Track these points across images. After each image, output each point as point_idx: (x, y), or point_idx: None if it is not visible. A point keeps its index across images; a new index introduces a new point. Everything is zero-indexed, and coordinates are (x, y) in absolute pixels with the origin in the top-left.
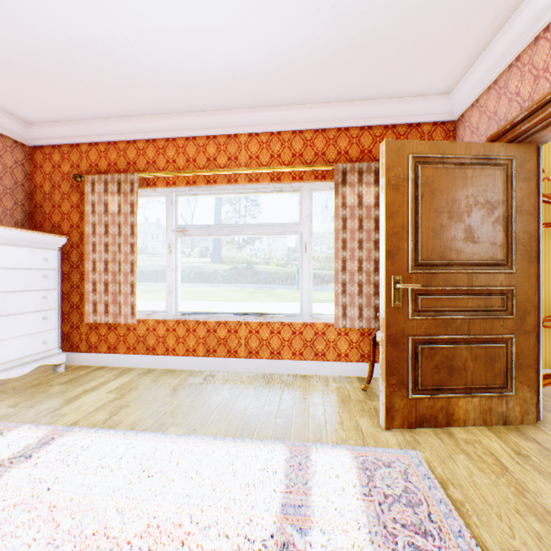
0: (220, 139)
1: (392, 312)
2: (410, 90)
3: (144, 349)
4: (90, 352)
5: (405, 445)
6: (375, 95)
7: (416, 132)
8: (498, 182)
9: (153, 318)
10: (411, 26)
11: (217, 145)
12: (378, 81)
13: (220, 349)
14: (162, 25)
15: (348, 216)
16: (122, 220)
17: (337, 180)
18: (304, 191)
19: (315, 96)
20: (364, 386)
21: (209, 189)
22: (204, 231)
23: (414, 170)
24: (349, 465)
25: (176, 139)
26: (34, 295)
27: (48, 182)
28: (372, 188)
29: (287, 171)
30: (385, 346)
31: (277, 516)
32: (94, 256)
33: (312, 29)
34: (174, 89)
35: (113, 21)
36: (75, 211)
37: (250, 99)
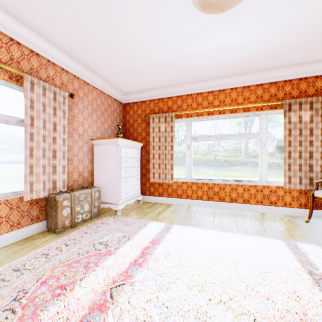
0: (215, 92)
1: None
2: None
3: (175, 195)
4: (150, 195)
5: None
6: (311, 60)
7: None
8: None
9: (180, 181)
10: None
11: (213, 95)
12: (315, 54)
13: (215, 197)
14: (208, 48)
15: (292, 128)
16: (167, 135)
17: (284, 109)
18: (262, 116)
19: (272, 66)
20: (306, 220)
21: (208, 118)
22: (205, 138)
23: None
24: (321, 250)
25: (191, 95)
26: (134, 169)
27: (131, 119)
28: (308, 112)
29: (252, 106)
30: None
31: (297, 263)
32: (153, 151)
33: (285, 38)
34: (198, 72)
35: (187, 50)
36: (143, 131)
37: (235, 72)
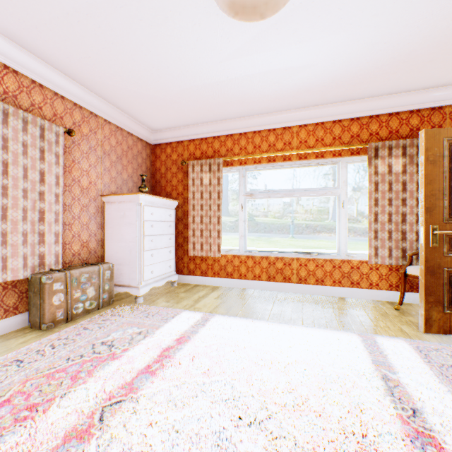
0: (278, 131)
1: (429, 251)
2: (434, 83)
3: (224, 274)
4: (189, 275)
5: (444, 343)
6: (403, 89)
7: (438, 113)
8: None
9: (230, 254)
10: (444, 45)
11: (275, 135)
12: (408, 80)
13: (278, 276)
14: (263, 69)
15: (379, 181)
16: (212, 189)
17: (370, 155)
18: (341, 164)
19: (353, 96)
20: (396, 306)
21: (269, 166)
22: (265, 194)
23: (448, 149)
24: (406, 347)
25: (246, 133)
26: (165, 237)
27: (163, 166)
28: (399, 160)
29: (328, 150)
30: (424, 275)
31: (371, 365)
32: (193, 213)
33: (365, 57)
34: (253, 102)
35: (234, 71)
36: (180, 184)
37: (303, 102)
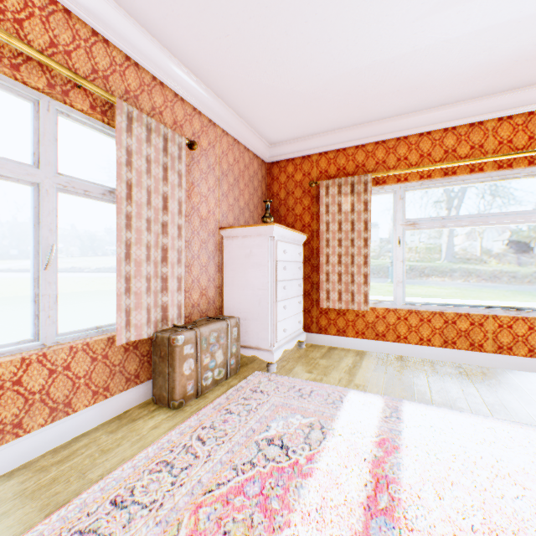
0: (460, 130)
1: None
2: None
3: (372, 335)
4: (319, 333)
5: None
6: None
7: None
8: None
9: (381, 307)
10: None
11: (455, 136)
12: None
13: (460, 341)
14: (478, 26)
15: None
16: (355, 218)
17: None
18: None
19: None
20: None
21: (443, 181)
22: (437, 223)
23: None
24: None
25: (406, 137)
26: (295, 283)
27: (282, 190)
28: None
29: None
30: None
31: None
32: (326, 250)
33: None
34: (432, 88)
35: (428, 35)
36: (305, 212)
37: (513, 81)
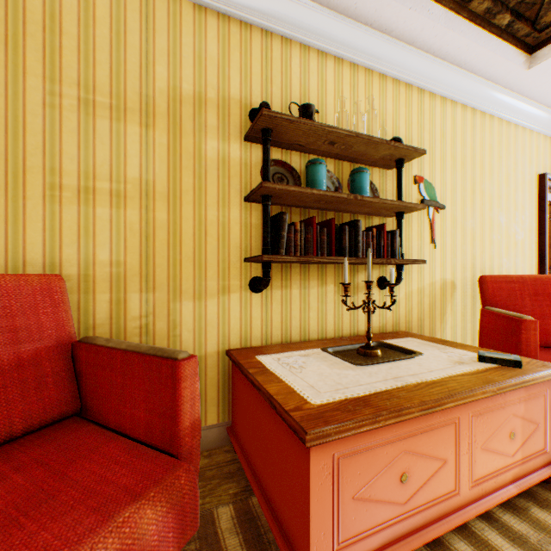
0: None
1: None
2: None
3: None
4: None
5: None
6: None
7: None
8: (548, 227)
9: None
10: None
11: None
12: None
13: None
14: None
15: None
16: None
17: None
18: None
19: None
20: None
21: None
22: None
23: None
24: None
25: None
26: None
27: None
28: None
29: None
30: None
31: None
32: None
33: None
34: None
35: None
36: None
37: None
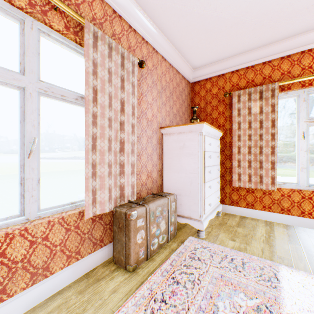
0: None
1: None
2: None
3: (277, 209)
4: (231, 205)
5: None
6: None
7: None
8: None
9: (286, 188)
10: None
11: None
12: None
13: None
14: None
15: None
16: (263, 118)
17: None
18: None
19: None
20: None
21: None
22: None
23: None
24: None
25: (311, 50)
26: (215, 168)
27: (202, 101)
28: None
29: None
30: None
31: None
32: (238, 143)
33: None
34: None
35: None
36: (220, 116)
37: None
